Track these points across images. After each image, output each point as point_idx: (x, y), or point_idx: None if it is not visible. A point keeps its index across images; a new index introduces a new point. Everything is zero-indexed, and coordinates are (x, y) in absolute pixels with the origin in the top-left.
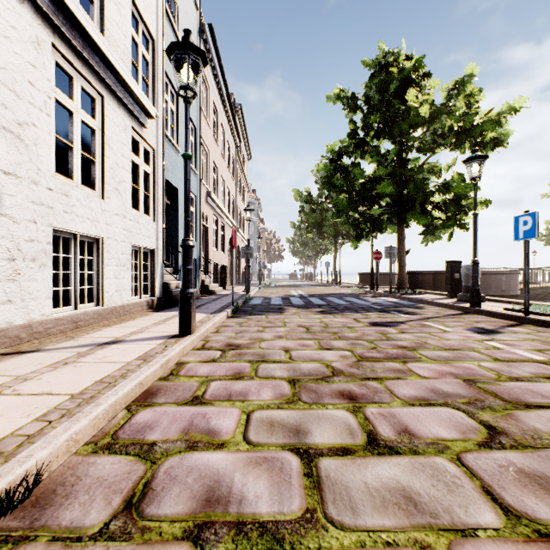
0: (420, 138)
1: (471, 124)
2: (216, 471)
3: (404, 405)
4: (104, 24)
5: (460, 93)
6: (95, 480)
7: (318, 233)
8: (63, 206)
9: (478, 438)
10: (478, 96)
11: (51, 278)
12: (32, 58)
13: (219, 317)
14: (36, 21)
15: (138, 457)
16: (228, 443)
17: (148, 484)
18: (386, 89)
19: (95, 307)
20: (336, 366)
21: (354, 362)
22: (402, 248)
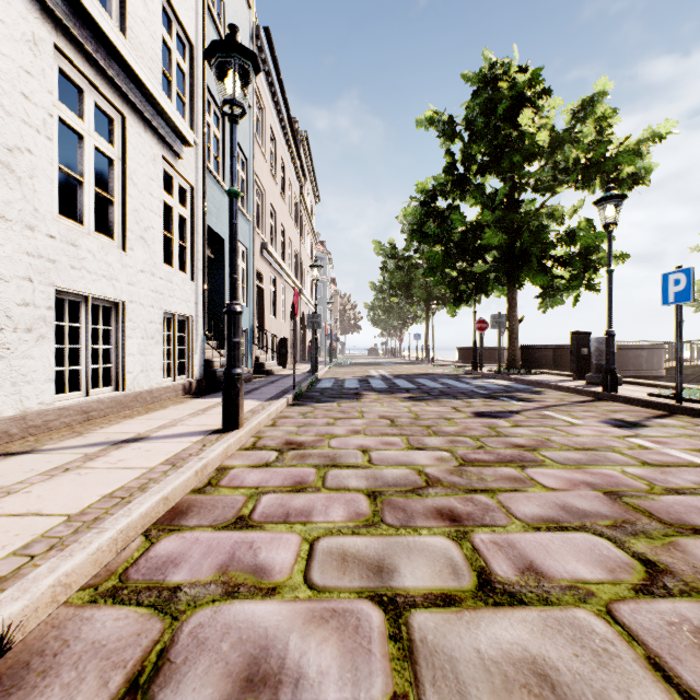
0: (537, 174)
1: (603, 155)
2: (264, 631)
3: (526, 529)
4: (125, 21)
5: (588, 115)
6: (89, 647)
7: (405, 296)
8: (69, 259)
9: (633, 580)
10: (612, 119)
11: (52, 355)
12: (26, 61)
13: (276, 405)
14: (32, 13)
15: (154, 609)
16: (282, 588)
17: (164, 652)
18: (493, 110)
19: (114, 392)
20: (431, 473)
21: (455, 467)
22: (514, 316)
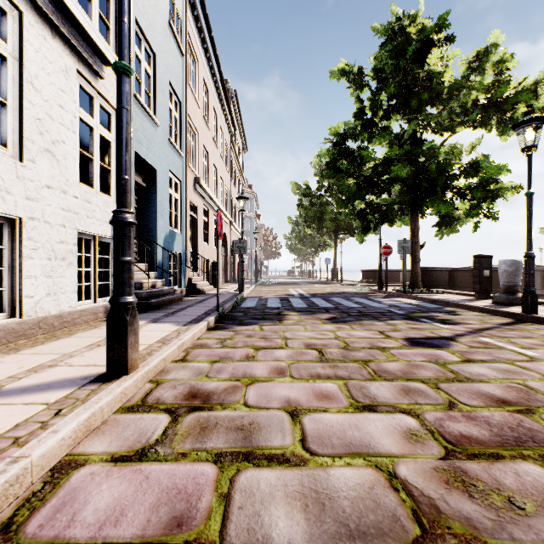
0: (436, 118)
1: (503, 94)
2: None
3: None
4: None
5: (482, 65)
6: None
7: (317, 228)
8: None
9: None
10: (509, 63)
11: None
12: None
13: (193, 332)
14: None
15: None
16: None
17: None
18: (403, 52)
19: (6, 319)
20: (412, 481)
21: (443, 460)
22: (416, 242)
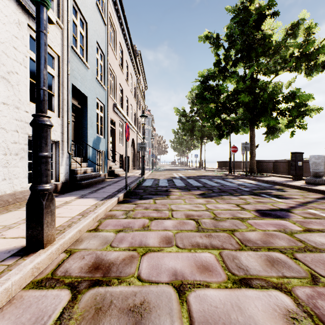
0: (265, 65)
1: (310, 48)
2: None
3: None
4: None
5: (294, 32)
6: None
7: (190, 135)
8: None
9: None
10: (314, 29)
11: None
12: None
13: (106, 206)
14: None
15: None
16: None
17: None
18: (246, 22)
19: None
20: None
21: None
22: (253, 144)
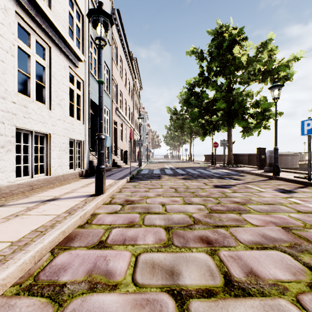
0: (241, 76)
1: (271, 67)
2: None
3: (246, 248)
4: (51, 2)
5: (264, 49)
6: None
7: (180, 132)
8: (23, 113)
9: (307, 280)
10: (275, 51)
11: (14, 159)
12: (1, 18)
13: (121, 182)
14: None
15: (49, 299)
16: (120, 285)
17: None
18: (221, 46)
19: (45, 176)
20: (195, 216)
21: (207, 213)
22: (230, 140)
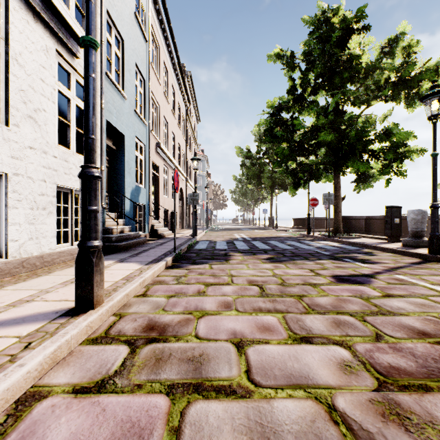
0: (355, 93)
1: (411, 73)
2: None
3: None
4: None
5: (392, 50)
6: None
7: (257, 184)
8: None
9: None
10: (415, 48)
11: None
12: None
13: (153, 270)
14: None
15: None
16: None
17: None
18: (328, 39)
19: None
20: (350, 414)
21: (377, 391)
22: (338, 195)
